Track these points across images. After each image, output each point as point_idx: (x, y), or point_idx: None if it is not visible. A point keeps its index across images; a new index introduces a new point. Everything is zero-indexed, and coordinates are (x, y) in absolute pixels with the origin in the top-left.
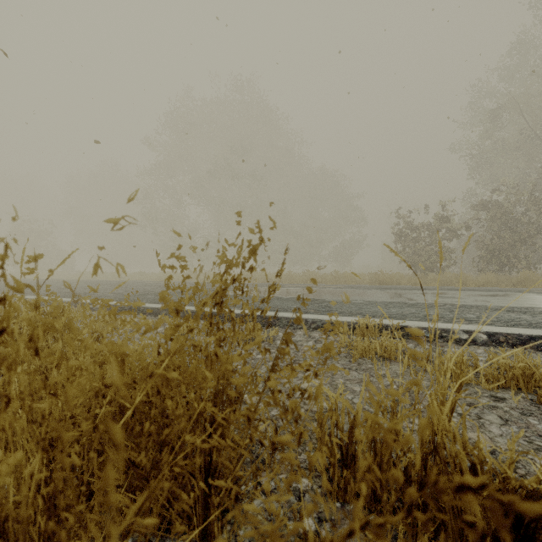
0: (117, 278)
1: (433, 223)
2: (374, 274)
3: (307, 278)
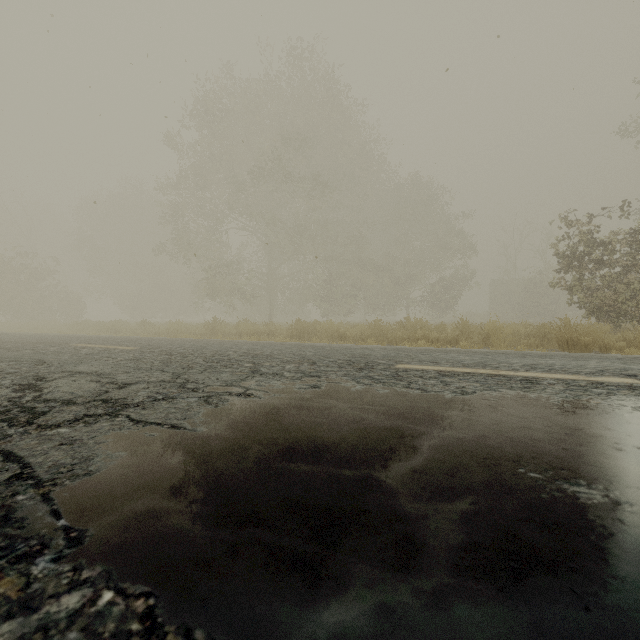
0: (111, 330)
1: (639, 232)
2: (540, 326)
3: (412, 333)
